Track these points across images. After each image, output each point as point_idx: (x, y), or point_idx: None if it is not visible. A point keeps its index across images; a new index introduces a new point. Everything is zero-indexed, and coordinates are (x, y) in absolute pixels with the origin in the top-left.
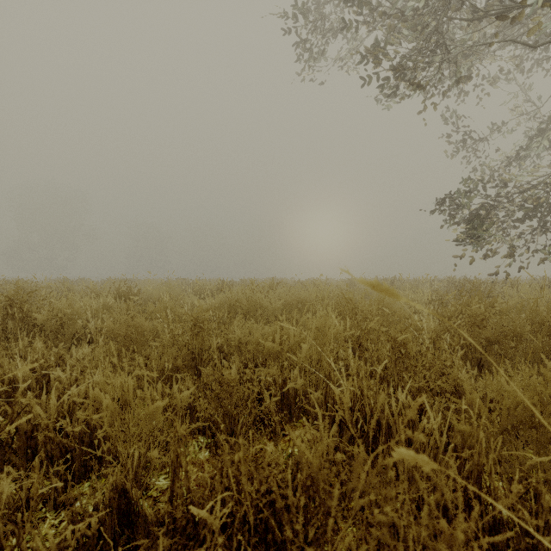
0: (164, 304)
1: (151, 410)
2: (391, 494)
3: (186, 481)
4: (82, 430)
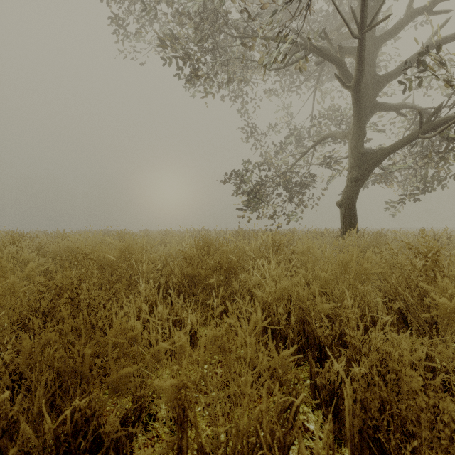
0: None
1: None
2: None
3: None
4: None
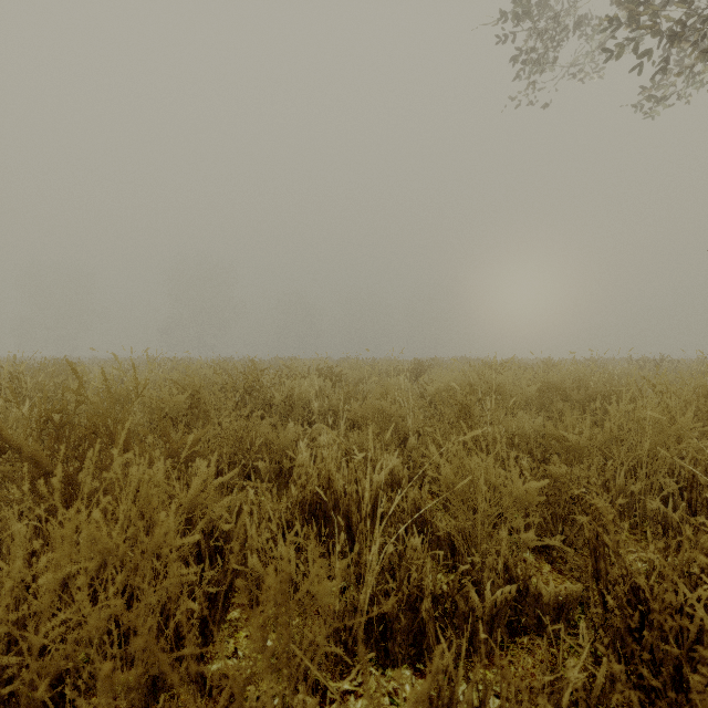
0: (388, 386)
1: (520, 492)
2: None
3: (619, 563)
4: (411, 509)
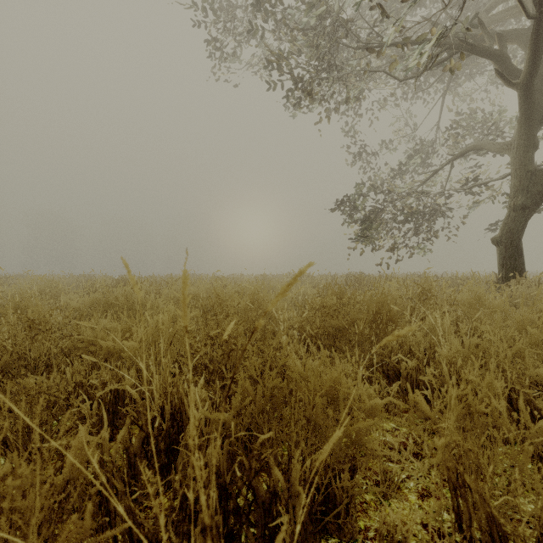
0: (16, 304)
1: None
2: (16, 507)
3: None
4: None
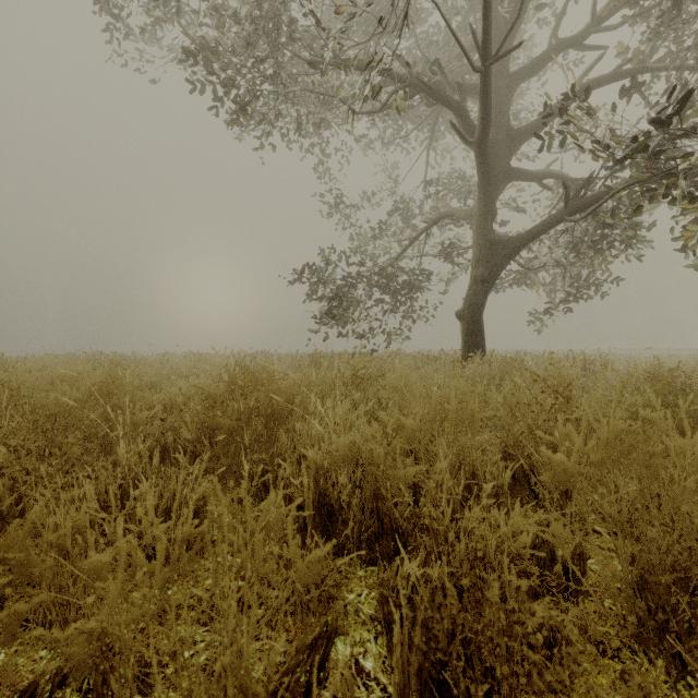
0: None
1: None
2: None
3: None
4: None
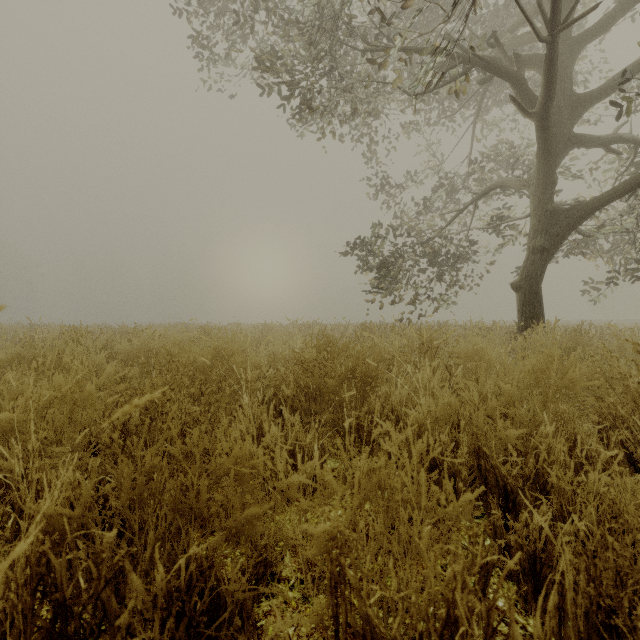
0: None
1: None
2: None
3: None
4: None
